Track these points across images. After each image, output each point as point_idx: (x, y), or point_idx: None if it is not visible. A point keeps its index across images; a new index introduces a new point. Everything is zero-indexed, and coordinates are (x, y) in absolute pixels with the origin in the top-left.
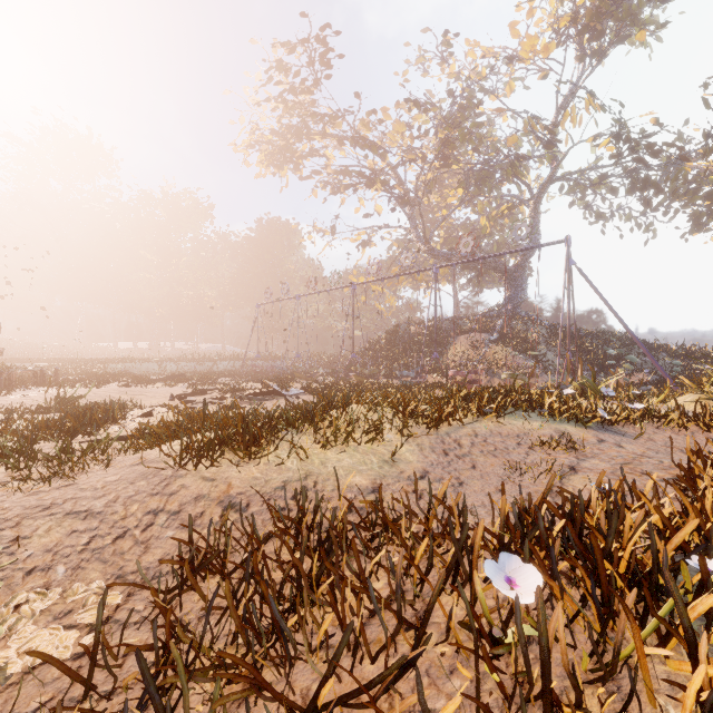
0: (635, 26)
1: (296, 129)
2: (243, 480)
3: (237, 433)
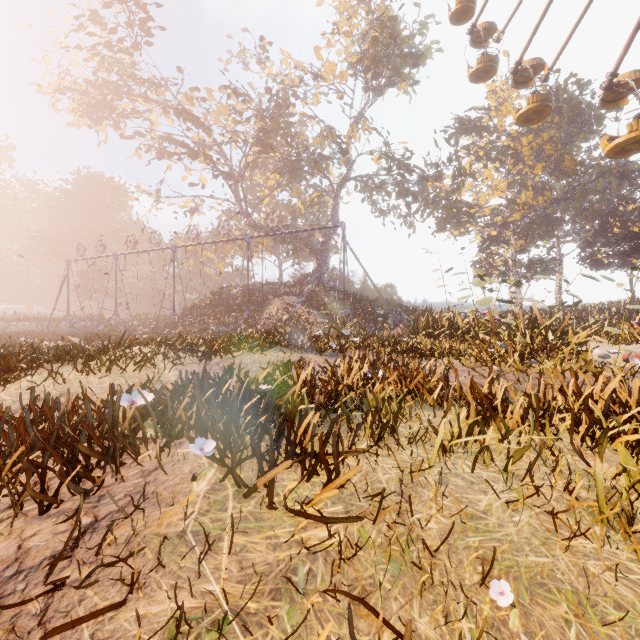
0: (399, 77)
1: (115, 86)
2: None
3: None
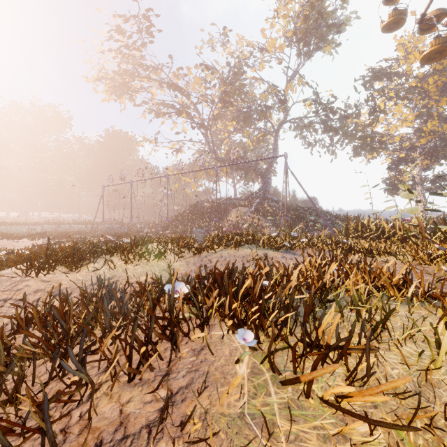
0: (324, 42)
1: (131, 73)
2: (69, 281)
3: (69, 256)
